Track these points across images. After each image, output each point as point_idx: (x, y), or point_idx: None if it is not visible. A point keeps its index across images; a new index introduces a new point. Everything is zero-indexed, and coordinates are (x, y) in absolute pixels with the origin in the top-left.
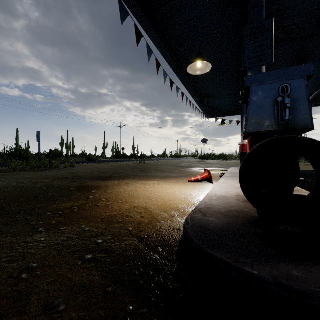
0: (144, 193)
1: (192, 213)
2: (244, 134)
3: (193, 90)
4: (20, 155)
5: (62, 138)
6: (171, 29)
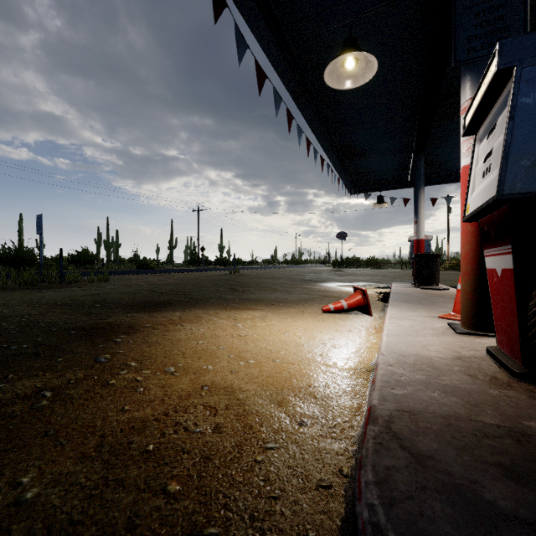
0: (232, 342)
1: (371, 449)
2: (496, 199)
3: (328, 139)
4: (20, 259)
5: (98, 230)
6: (288, 4)
